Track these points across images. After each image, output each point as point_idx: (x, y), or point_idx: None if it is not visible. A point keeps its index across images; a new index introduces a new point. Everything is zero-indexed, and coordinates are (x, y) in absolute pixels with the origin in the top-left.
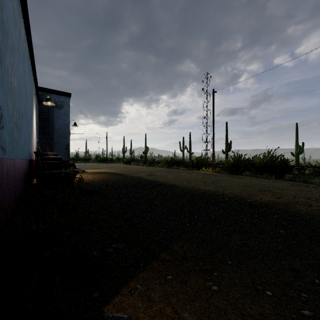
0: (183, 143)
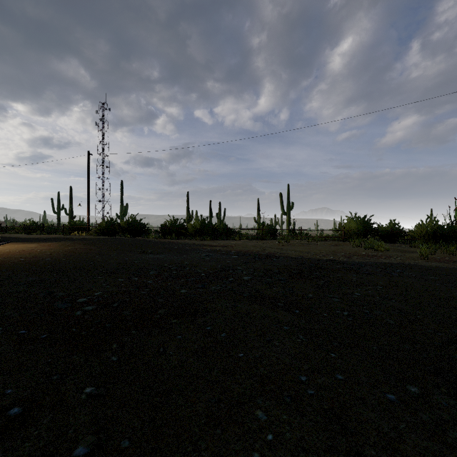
0: (58, 202)
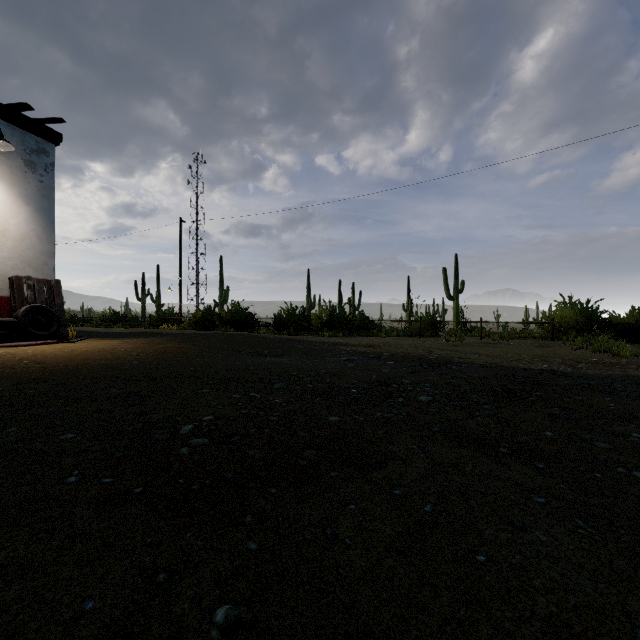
0: (143, 285)
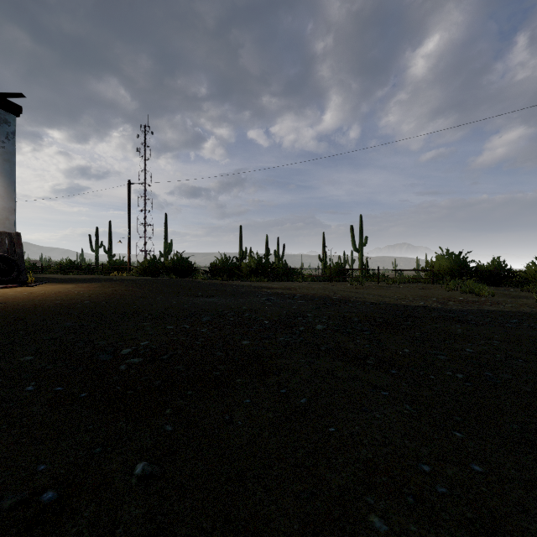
0: (96, 238)
